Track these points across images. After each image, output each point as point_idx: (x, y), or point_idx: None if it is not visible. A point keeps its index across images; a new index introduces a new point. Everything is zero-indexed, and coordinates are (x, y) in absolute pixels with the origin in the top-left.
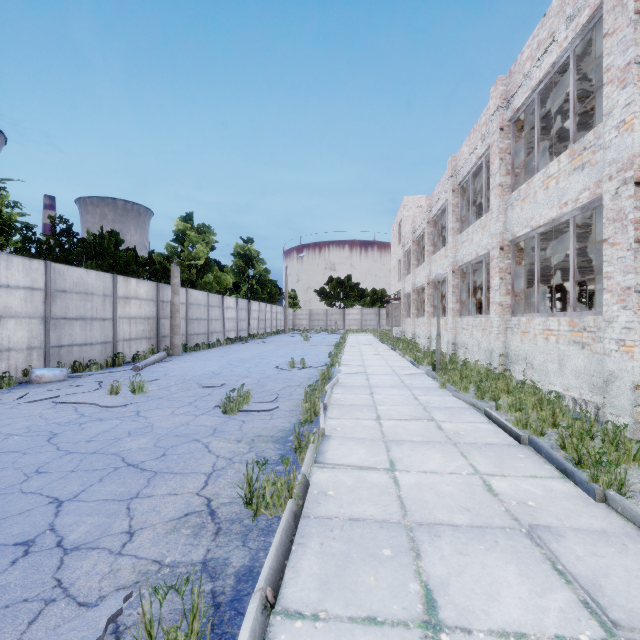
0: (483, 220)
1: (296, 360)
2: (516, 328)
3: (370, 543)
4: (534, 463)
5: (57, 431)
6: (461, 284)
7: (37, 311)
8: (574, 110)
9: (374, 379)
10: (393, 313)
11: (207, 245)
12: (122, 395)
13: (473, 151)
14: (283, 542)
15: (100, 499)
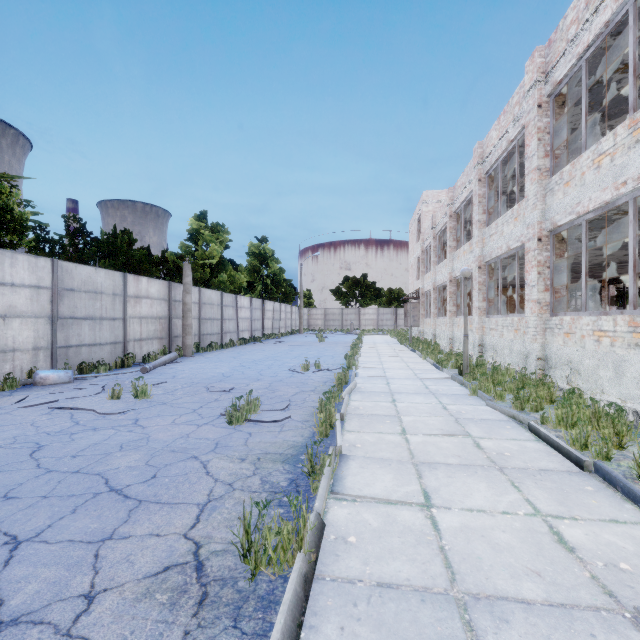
0: (516, 209)
1: (310, 362)
2: (557, 328)
3: (410, 630)
4: (609, 500)
5: (44, 443)
6: (488, 281)
7: (43, 310)
8: (635, 73)
9: (395, 384)
10: (411, 313)
11: (221, 244)
12: (124, 400)
13: (503, 135)
14: (287, 630)
15: (65, 540)
